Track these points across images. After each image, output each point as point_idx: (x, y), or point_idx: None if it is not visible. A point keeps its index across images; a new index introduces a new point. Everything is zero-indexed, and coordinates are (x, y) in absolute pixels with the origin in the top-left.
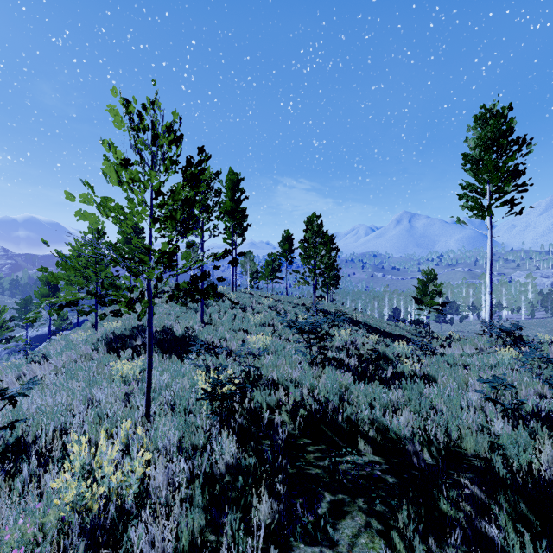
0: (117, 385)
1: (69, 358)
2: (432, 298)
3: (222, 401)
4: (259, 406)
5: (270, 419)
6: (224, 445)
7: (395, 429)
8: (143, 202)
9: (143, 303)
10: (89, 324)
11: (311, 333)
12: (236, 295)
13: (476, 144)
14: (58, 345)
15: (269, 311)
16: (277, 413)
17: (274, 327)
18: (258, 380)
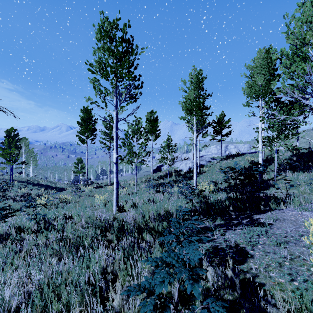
0: None
1: None
2: (81, 170)
3: None
4: None
5: None
6: None
7: (18, 207)
8: None
9: None
10: None
11: None
12: None
13: (81, 119)
14: None
15: None
16: None
17: None
18: None
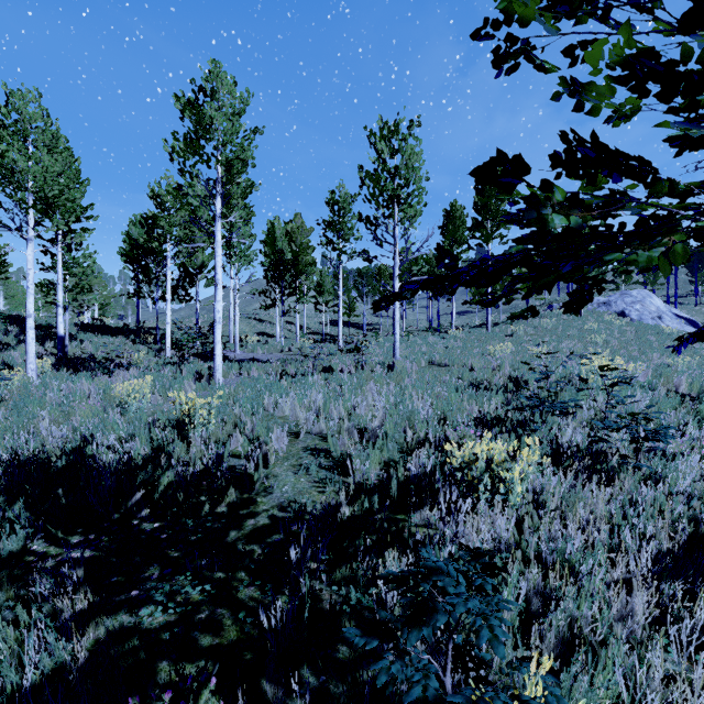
0: None
1: None
2: None
3: None
4: None
5: None
6: None
7: None
8: None
9: None
10: None
11: None
12: None
13: None
14: None
15: None
16: None
17: None
18: None
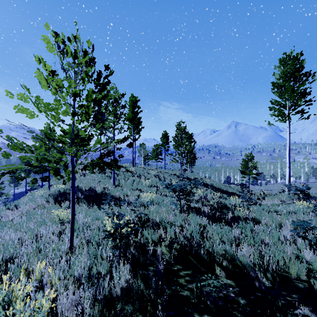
0: (57, 225)
1: (30, 206)
2: (251, 170)
3: (120, 240)
4: (147, 241)
5: (154, 250)
6: (120, 273)
7: (240, 259)
8: (66, 102)
9: (67, 172)
10: (47, 186)
11: (180, 192)
12: (135, 169)
13: (280, 76)
14: (27, 198)
15: (154, 178)
16: (159, 247)
17: (157, 188)
18: (147, 222)
